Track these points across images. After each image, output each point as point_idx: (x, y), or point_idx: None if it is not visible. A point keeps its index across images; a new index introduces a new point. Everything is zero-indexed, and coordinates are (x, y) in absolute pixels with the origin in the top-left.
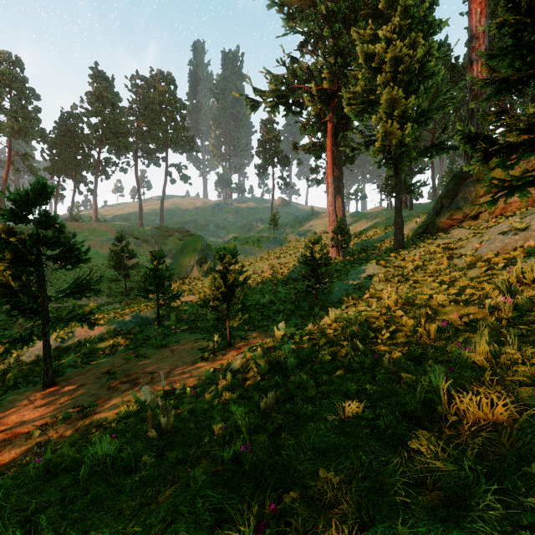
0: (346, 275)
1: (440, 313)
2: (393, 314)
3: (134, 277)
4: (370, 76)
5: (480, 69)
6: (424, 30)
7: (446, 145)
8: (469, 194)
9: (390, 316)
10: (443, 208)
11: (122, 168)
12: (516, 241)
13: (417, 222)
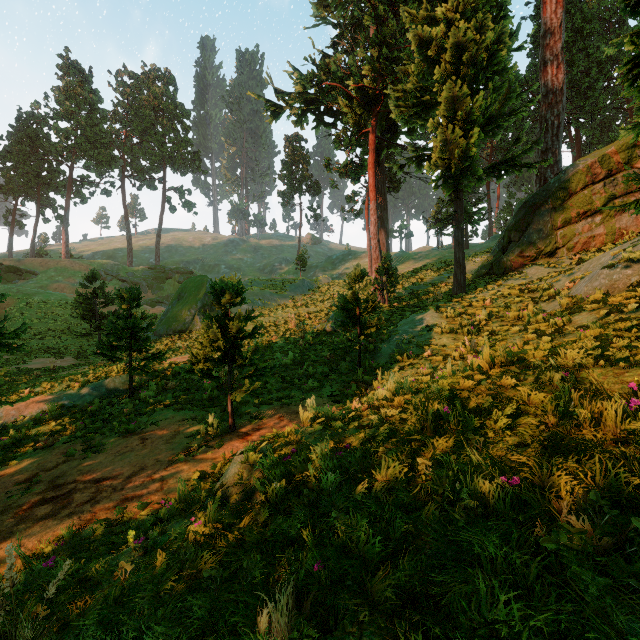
0: (396, 325)
1: (582, 381)
2: (497, 382)
3: None
4: (425, 70)
5: (555, 72)
6: (492, 14)
7: (519, 162)
8: (544, 225)
9: (491, 385)
10: (511, 243)
11: (104, 190)
12: (628, 276)
13: (476, 263)
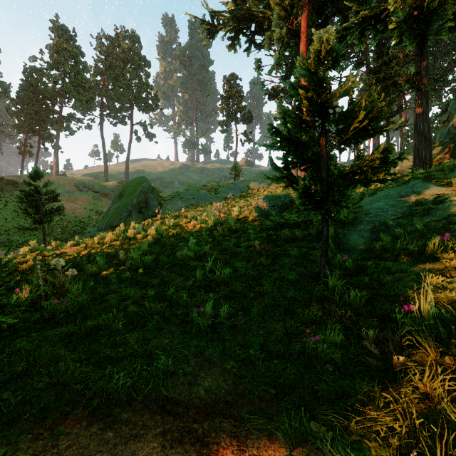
0: (360, 204)
1: None
2: None
3: (72, 228)
4: None
5: None
6: None
7: None
8: None
9: None
10: None
11: (87, 125)
12: None
13: (409, 159)
